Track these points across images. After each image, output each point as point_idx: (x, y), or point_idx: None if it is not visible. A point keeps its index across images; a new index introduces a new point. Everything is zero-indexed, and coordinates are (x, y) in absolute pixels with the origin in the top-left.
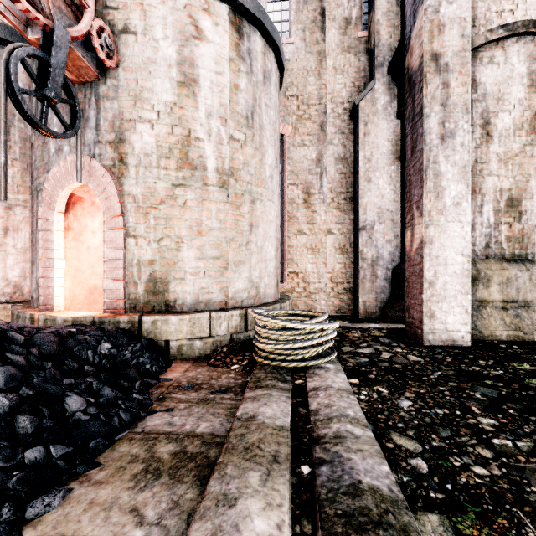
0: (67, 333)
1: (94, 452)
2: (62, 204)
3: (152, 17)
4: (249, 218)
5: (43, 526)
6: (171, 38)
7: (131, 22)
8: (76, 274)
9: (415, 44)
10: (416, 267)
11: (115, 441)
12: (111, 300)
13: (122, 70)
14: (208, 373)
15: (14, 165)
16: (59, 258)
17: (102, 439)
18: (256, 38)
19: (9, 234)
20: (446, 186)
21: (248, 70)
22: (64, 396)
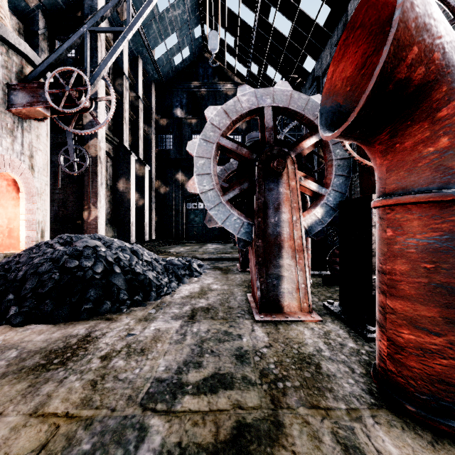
0: None
1: None
2: None
3: None
4: None
5: None
6: None
7: None
8: None
9: (92, 147)
10: (93, 225)
11: None
12: (29, 242)
13: (33, 119)
14: None
15: None
16: None
17: None
18: None
19: None
20: (102, 200)
21: None
22: None
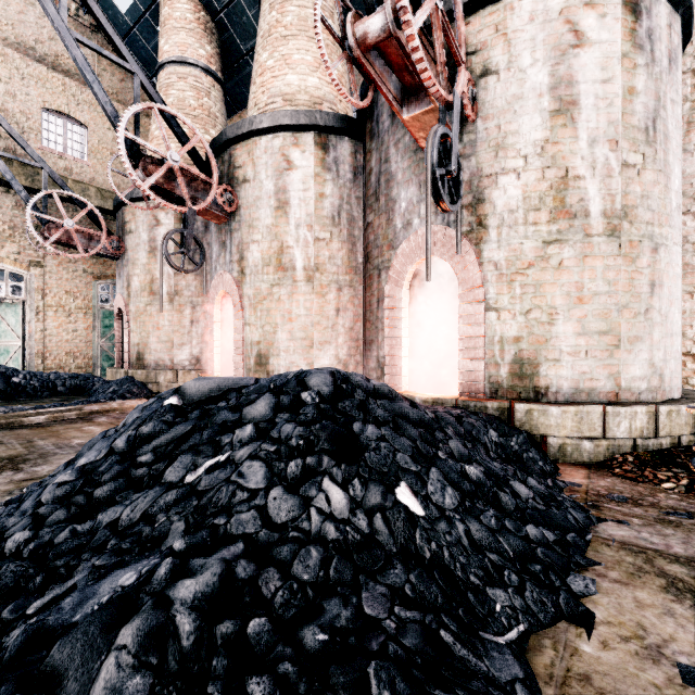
0: (456, 415)
1: (576, 547)
2: (408, 280)
3: (517, 44)
4: (649, 273)
5: (603, 607)
6: (541, 60)
7: (492, 60)
8: (413, 353)
9: None
10: None
11: (588, 542)
12: (468, 382)
13: (481, 120)
14: (627, 486)
15: (343, 247)
16: (404, 336)
17: (575, 535)
18: (659, 9)
19: (340, 314)
20: None
21: (647, 61)
22: (506, 479)
